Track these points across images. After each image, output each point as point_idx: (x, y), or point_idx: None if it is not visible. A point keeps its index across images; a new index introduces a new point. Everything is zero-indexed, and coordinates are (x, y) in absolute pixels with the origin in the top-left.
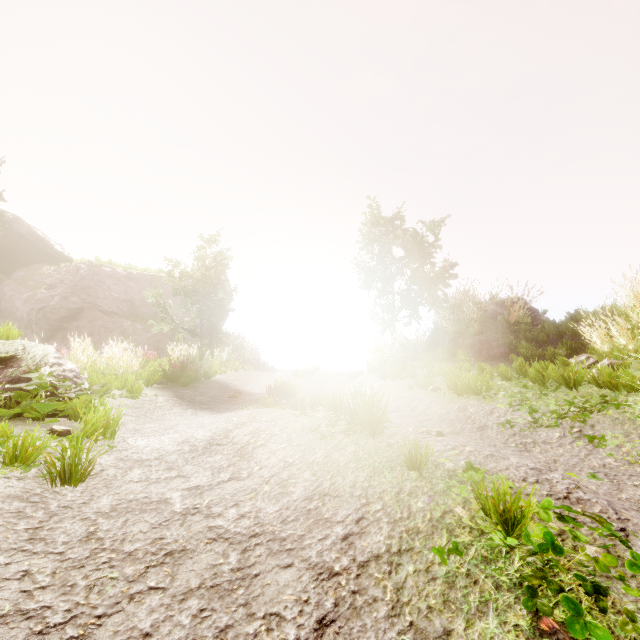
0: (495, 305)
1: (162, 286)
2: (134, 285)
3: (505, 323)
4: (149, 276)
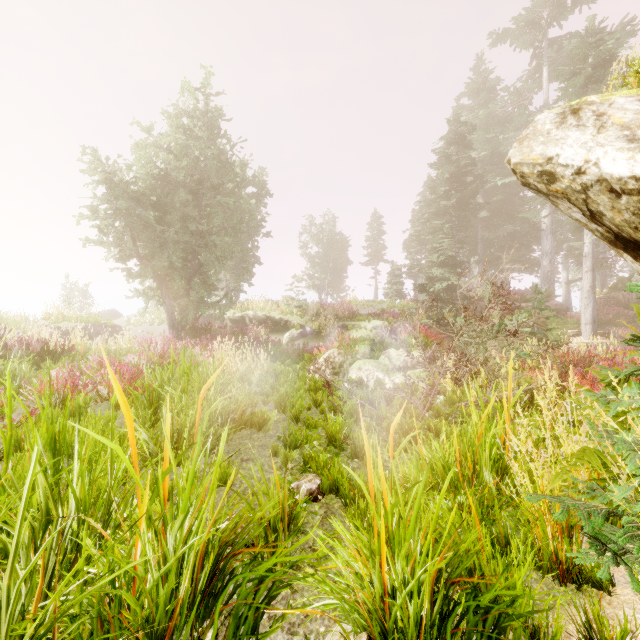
0: (108, 311)
1: None
2: None
3: (108, 315)
4: None
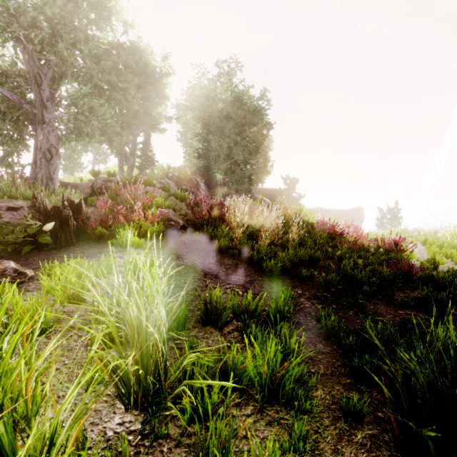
0: None
1: (342, 214)
2: (333, 214)
3: None
4: (336, 210)
